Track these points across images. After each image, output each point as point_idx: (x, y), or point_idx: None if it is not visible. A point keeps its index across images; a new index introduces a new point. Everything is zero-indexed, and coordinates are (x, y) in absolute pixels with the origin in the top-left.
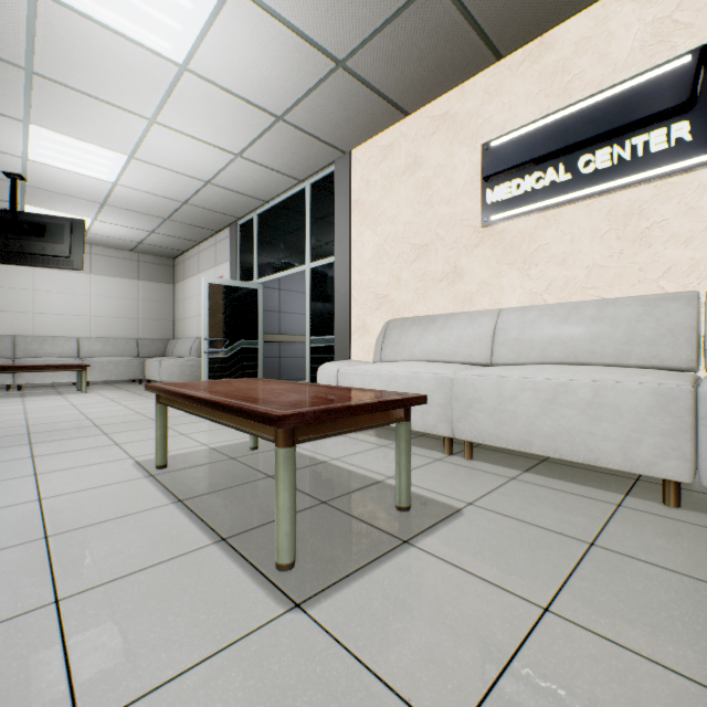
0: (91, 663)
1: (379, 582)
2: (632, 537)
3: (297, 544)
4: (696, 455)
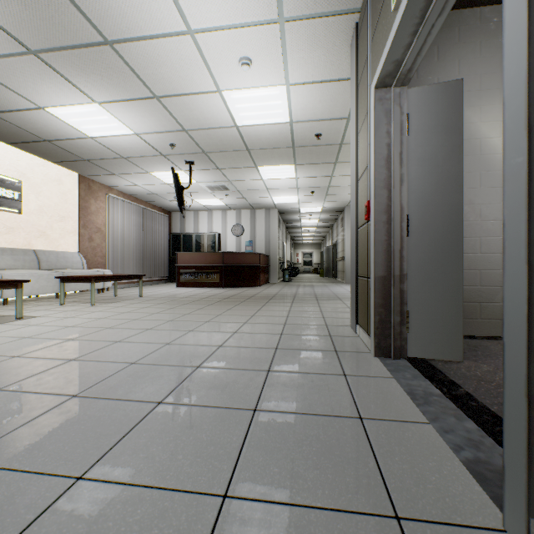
0: (56, 320)
1: (31, 315)
2: (13, 308)
3: (6, 320)
4: (2, 291)
